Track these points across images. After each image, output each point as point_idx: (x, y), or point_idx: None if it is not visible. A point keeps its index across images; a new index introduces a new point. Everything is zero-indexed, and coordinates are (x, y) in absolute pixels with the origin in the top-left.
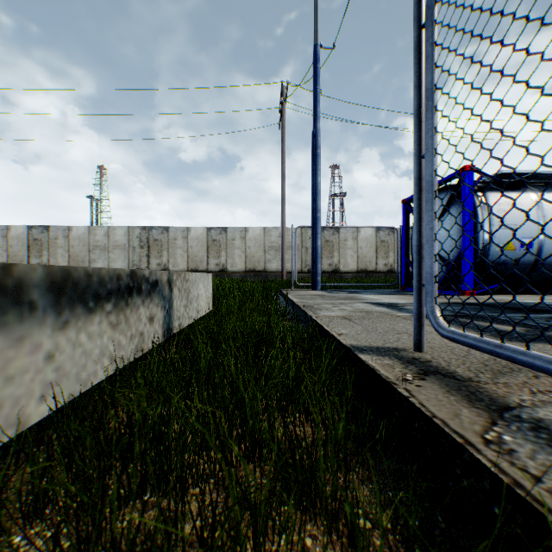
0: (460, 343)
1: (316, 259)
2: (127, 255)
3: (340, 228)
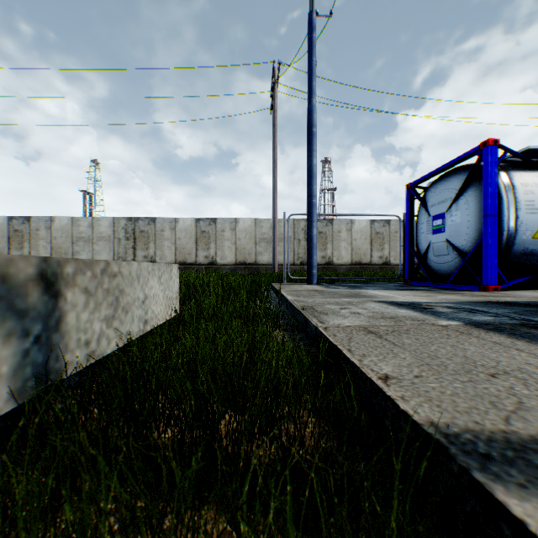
0: None
1: (311, 249)
2: (112, 247)
3: (333, 220)
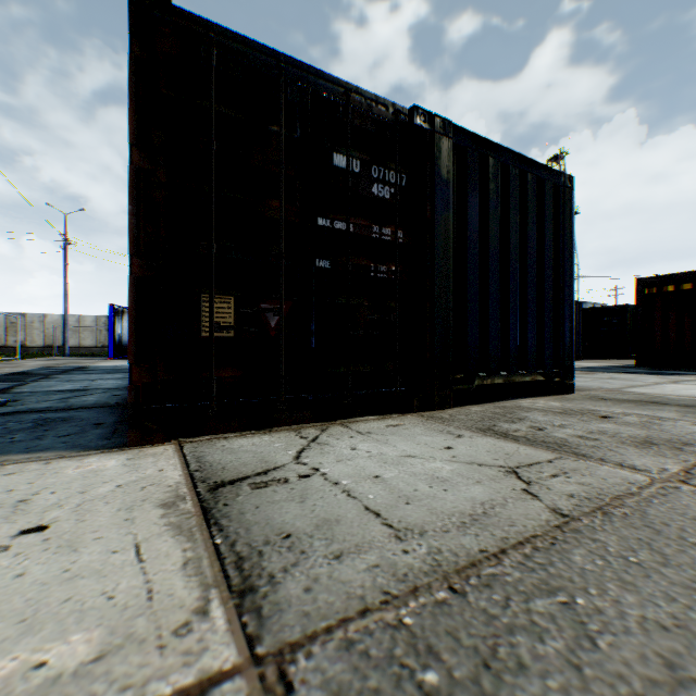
0: (17, 358)
1: (66, 343)
2: None
3: None
